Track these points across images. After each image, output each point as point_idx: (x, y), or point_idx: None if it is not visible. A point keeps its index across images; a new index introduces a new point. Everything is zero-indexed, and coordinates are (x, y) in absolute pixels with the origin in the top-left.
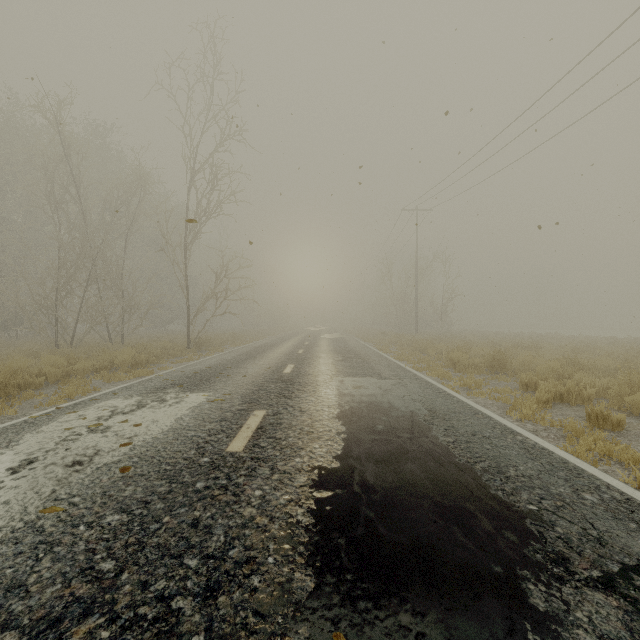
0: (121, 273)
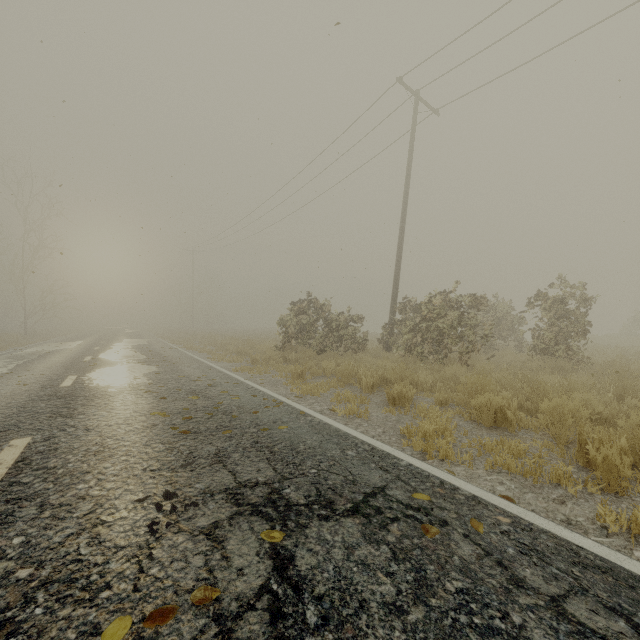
0: None
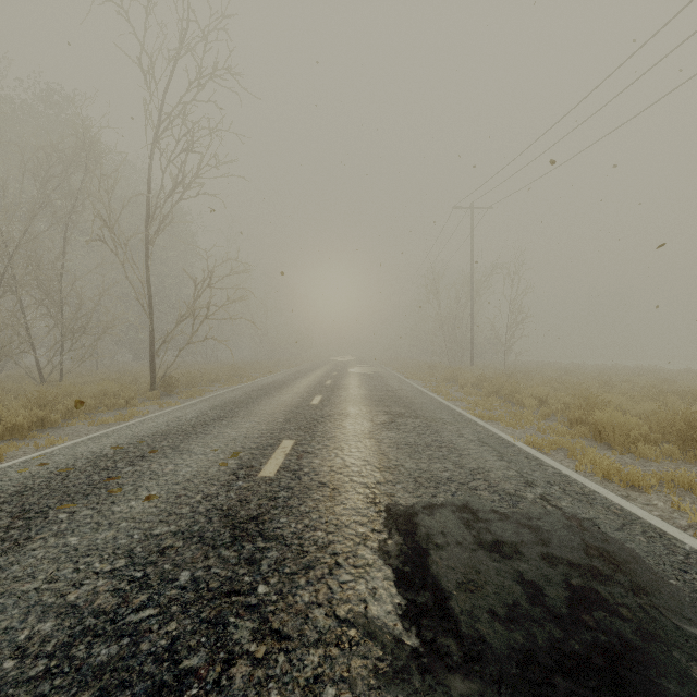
0: (59, 281)
